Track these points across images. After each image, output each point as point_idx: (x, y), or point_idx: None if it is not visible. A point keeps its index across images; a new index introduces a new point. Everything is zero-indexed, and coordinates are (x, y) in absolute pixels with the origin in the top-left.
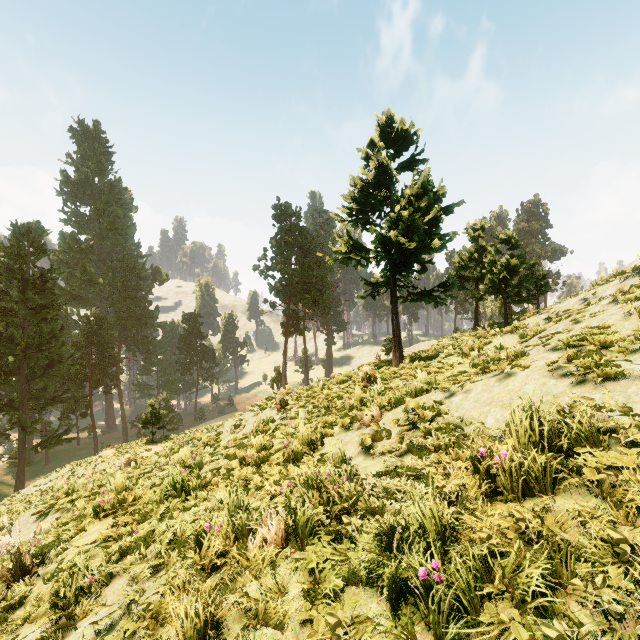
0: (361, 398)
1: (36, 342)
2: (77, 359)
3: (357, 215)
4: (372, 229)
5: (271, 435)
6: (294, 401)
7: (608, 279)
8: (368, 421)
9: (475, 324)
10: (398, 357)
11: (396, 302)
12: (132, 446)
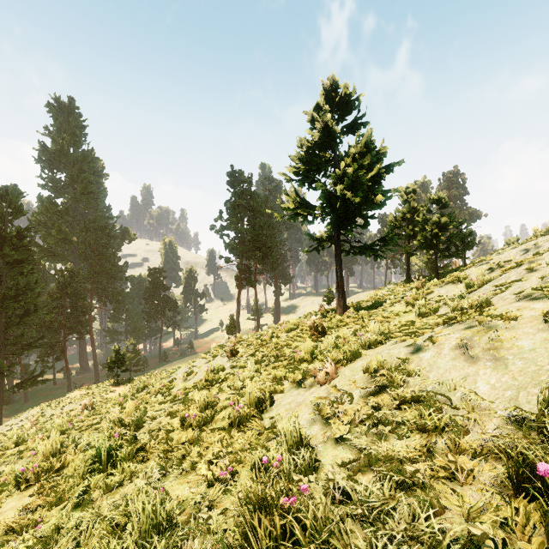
0: (312, 349)
1: (13, 293)
2: (52, 309)
3: (303, 175)
4: (319, 185)
5: (220, 385)
6: (244, 349)
7: (545, 231)
8: (323, 378)
9: (407, 277)
10: (342, 306)
11: (340, 255)
12: (98, 387)
